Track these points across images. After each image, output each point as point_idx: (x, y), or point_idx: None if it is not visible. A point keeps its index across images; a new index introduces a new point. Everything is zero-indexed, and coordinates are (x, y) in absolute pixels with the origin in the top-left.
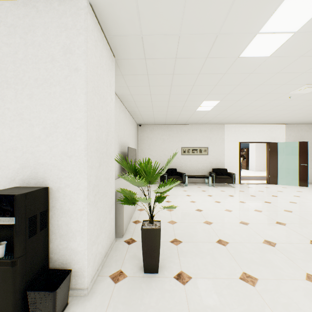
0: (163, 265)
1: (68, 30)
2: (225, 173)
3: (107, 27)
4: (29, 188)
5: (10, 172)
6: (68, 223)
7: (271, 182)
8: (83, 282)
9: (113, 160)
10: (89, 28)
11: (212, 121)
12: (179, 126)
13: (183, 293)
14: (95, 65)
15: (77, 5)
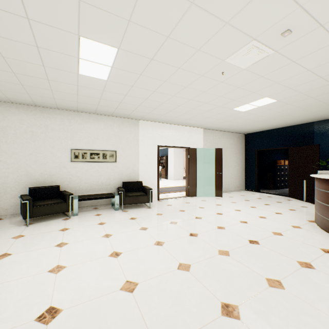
0: None
1: None
2: (140, 187)
3: None
4: None
5: None
6: None
7: (190, 194)
8: None
9: None
10: None
11: (121, 111)
12: (66, 113)
13: None
14: None
15: None
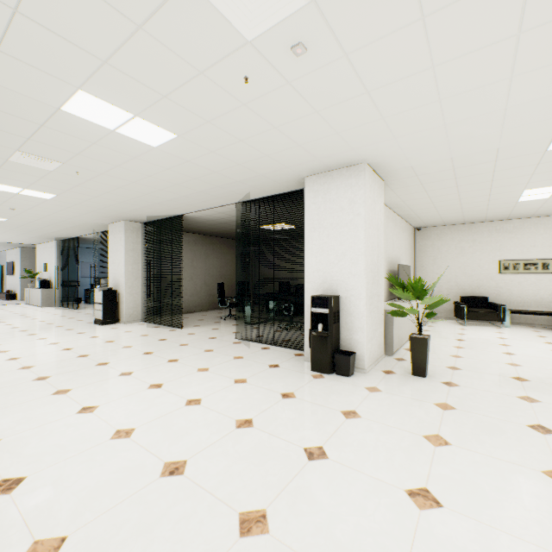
0: (431, 376)
1: (352, 188)
2: None
3: (379, 169)
4: (330, 295)
5: (315, 285)
6: (352, 321)
7: None
8: (362, 364)
9: (382, 279)
10: (367, 181)
11: None
12: (493, 224)
13: (445, 389)
14: (370, 205)
15: (358, 169)
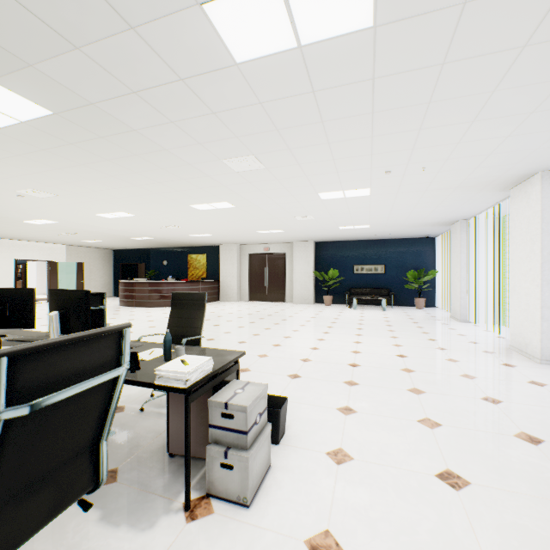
0: None
1: None
2: None
3: None
4: None
5: None
6: None
7: None
8: None
9: None
10: None
11: None
12: None
13: None
14: None
15: None
